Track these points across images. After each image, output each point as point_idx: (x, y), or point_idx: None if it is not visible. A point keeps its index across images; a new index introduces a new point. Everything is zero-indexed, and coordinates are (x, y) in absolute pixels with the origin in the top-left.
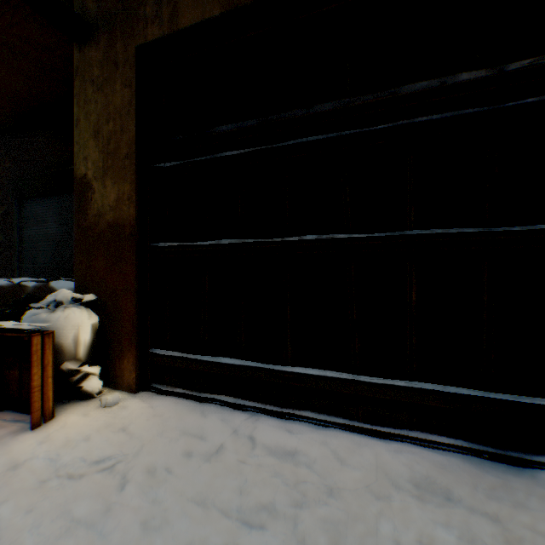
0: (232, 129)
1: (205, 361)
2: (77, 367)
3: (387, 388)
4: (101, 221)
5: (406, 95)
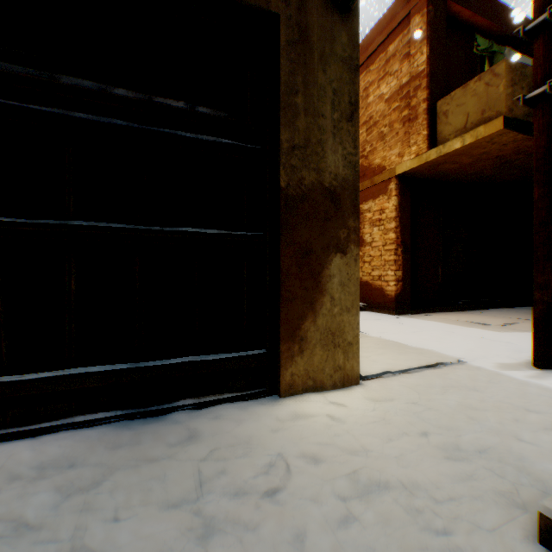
0: None
1: None
2: None
3: (42, 382)
4: None
5: (65, 86)
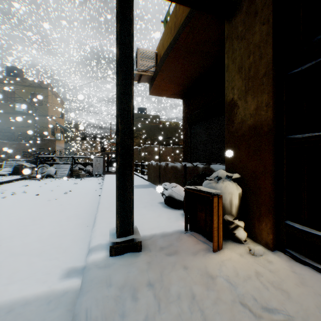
0: None
1: None
2: (231, 219)
3: None
4: (243, 126)
5: None
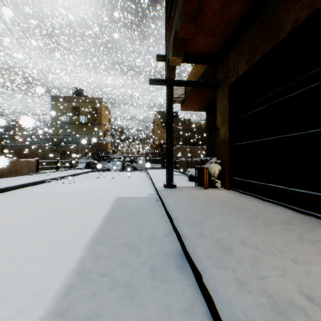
0: (253, 104)
1: (246, 182)
2: (214, 179)
3: (298, 193)
4: (221, 139)
5: (306, 77)
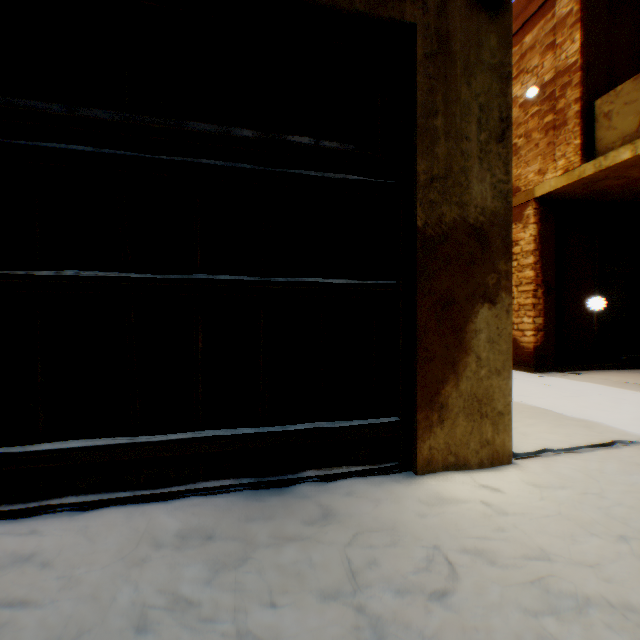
0: None
1: None
2: None
3: (171, 444)
4: None
5: (192, 132)
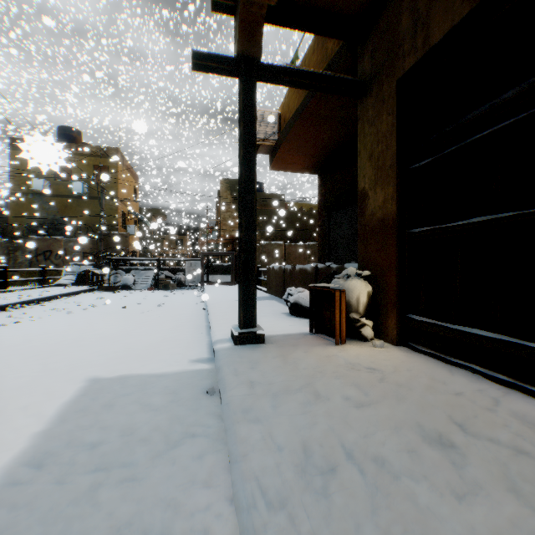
0: (483, 111)
1: (455, 330)
2: (357, 317)
3: None
4: (373, 219)
5: None
